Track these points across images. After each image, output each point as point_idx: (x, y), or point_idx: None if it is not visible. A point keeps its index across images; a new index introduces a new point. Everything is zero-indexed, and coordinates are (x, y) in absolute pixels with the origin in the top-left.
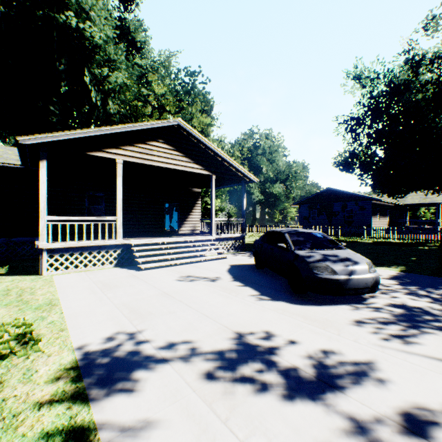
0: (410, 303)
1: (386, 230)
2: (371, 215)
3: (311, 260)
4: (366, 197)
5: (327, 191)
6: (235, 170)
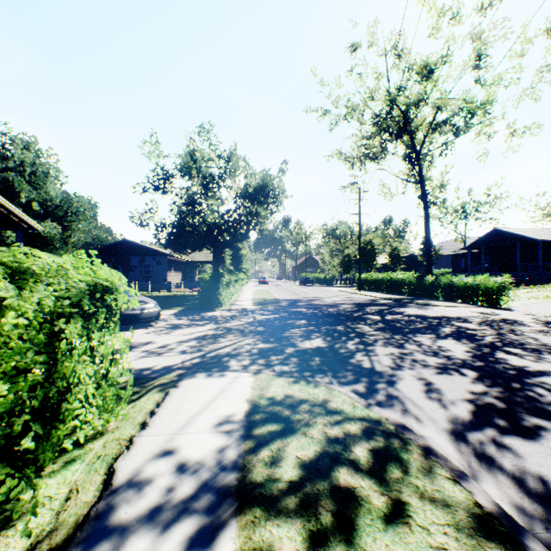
0: (177, 323)
1: (178, 284)
2: (167, 270)
3: None
4: (163, 253)
5: (124, 243)
6: (9, 213)
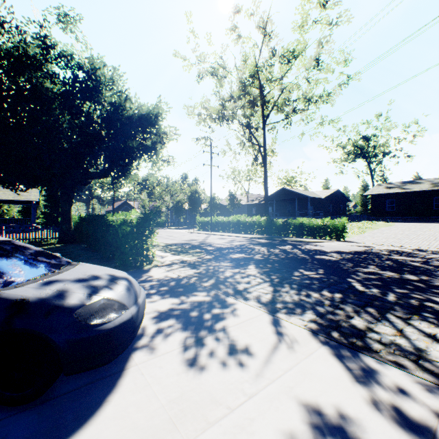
0: (161, 307)
1: None
2: None
3: (74, 299)
4: None
5: None
6: None
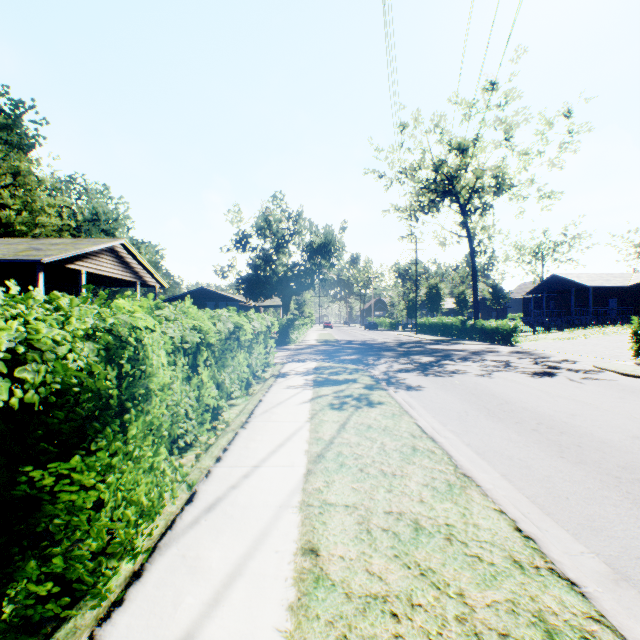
0: None
1: None
2: None
3: None
4: (235, 299)
5: (200, 290)
6: (152, 278)
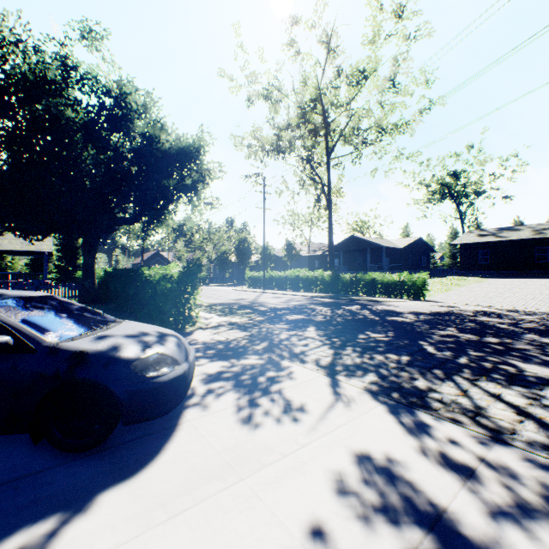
0: (209, 370)
1: None
2: None
3: (130, 352)
4: None
5: None
6: None
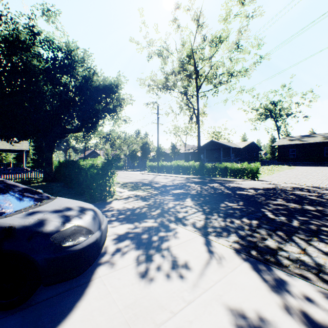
0: (119, 231)
1: None
2: None
3: (51, 226)
4: None
5: None
6: None
